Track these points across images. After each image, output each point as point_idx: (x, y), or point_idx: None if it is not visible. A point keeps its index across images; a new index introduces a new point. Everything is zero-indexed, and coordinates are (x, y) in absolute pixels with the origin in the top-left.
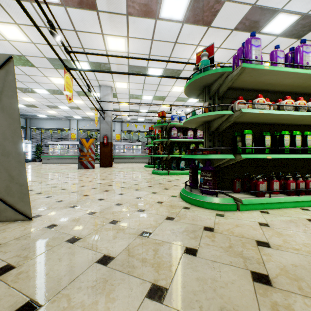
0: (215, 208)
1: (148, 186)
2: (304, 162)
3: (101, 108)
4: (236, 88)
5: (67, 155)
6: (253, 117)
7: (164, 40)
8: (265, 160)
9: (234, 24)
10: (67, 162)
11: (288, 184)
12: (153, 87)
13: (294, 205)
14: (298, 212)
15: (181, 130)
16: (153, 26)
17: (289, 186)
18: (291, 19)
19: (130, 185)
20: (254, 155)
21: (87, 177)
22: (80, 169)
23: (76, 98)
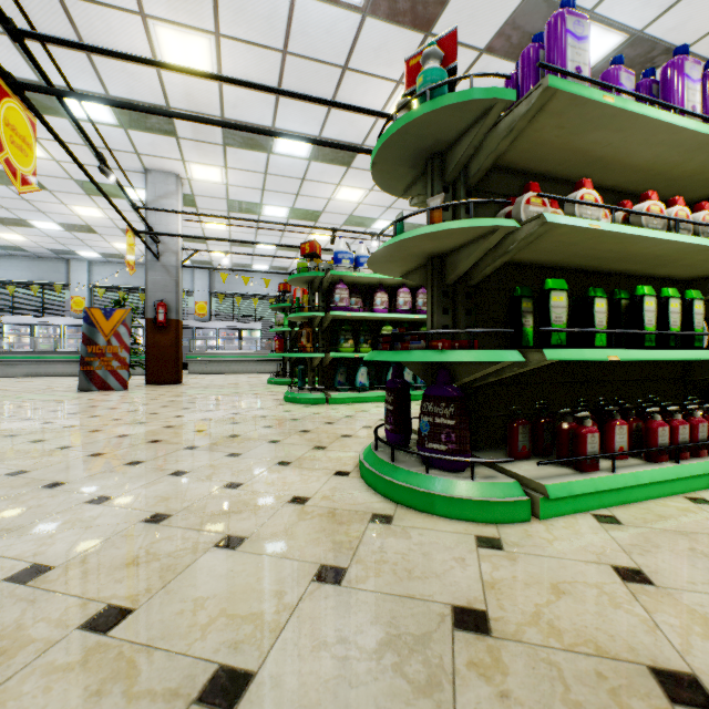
0: (471, 515)
1: (270, 442)
2: (664, 369)
3: (149, 227)
4: (513, 169)
5: (55, 354)
6: (566, 245)
7: (316, 56)
8: (579, 365)
9: (487, 35)
10: (57, 371)
11: (652, 431)
12: (289, 184)
13: (669, 489)
14: (688, 511)
15: (359, 291)
16: (286, 11)
17: (655, 436)
18: (608, 42)
19: (216, 439)
20: (578, 353)
21: (95, 415)
22: (86, 393)
23: (79, 202)
